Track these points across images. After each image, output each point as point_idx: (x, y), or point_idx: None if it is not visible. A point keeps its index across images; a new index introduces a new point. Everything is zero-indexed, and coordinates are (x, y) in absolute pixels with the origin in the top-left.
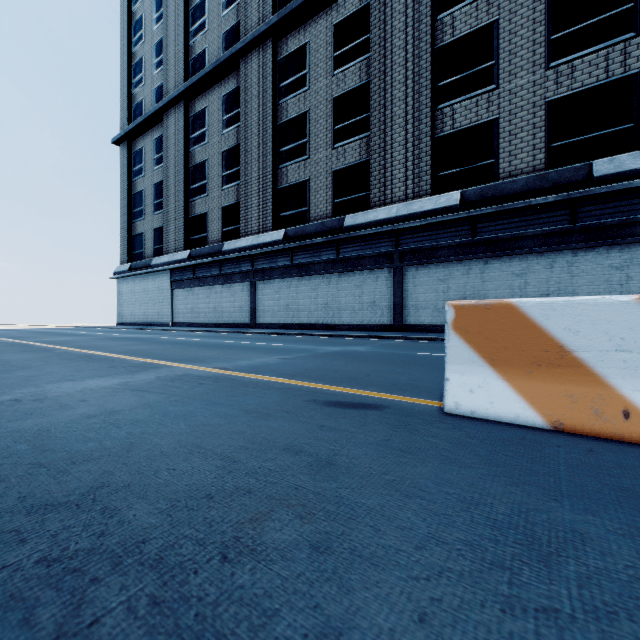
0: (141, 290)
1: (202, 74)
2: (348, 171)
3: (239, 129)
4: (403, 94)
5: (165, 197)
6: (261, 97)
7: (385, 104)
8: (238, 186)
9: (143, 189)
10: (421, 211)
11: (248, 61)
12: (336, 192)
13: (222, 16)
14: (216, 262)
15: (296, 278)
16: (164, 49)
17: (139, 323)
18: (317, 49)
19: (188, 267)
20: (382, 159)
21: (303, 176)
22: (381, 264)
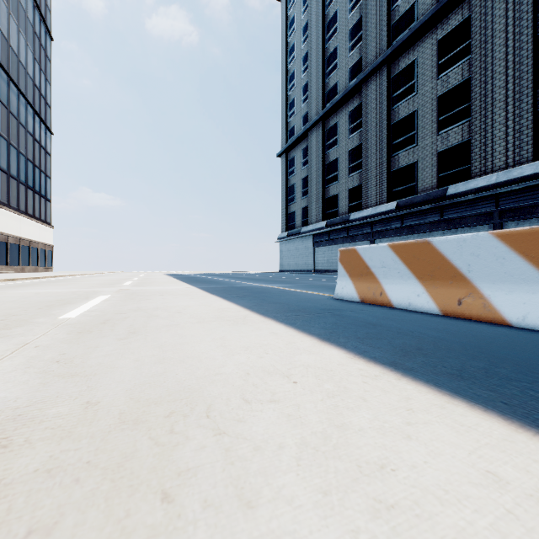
0: (294, 249)
1: (335, 102)
2: (451, 151)
3: (361, 133)
4: (503, 82)
5: (309, 187)
6: (378, 108)
7: (485, 93)
8: (360, 173)
9: (295, 183)
10: (520, 176)
11: (368, 85)
12: (440, 168)
13: (348, 57)
14: (344, 228)
15: (406, 236)
16: (309, 90)
17: (293, 270)
18: (423, 62)
19: (325, 232)
20: (482, 138)
21: (411, 160)
22: (481, 222)
